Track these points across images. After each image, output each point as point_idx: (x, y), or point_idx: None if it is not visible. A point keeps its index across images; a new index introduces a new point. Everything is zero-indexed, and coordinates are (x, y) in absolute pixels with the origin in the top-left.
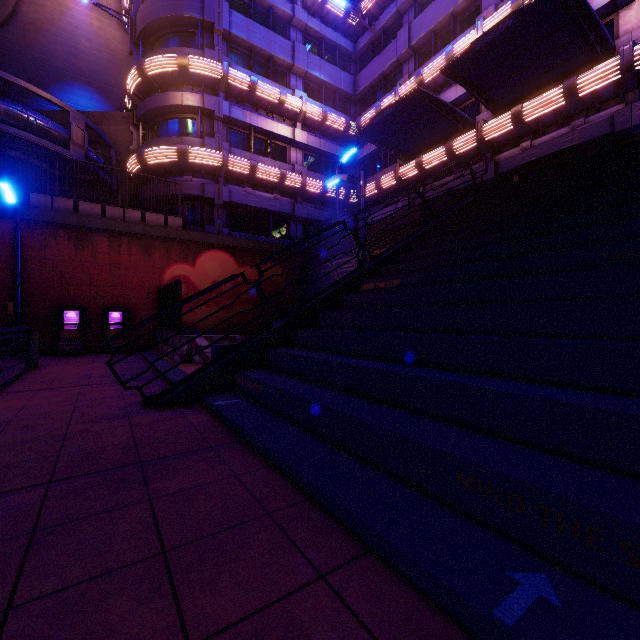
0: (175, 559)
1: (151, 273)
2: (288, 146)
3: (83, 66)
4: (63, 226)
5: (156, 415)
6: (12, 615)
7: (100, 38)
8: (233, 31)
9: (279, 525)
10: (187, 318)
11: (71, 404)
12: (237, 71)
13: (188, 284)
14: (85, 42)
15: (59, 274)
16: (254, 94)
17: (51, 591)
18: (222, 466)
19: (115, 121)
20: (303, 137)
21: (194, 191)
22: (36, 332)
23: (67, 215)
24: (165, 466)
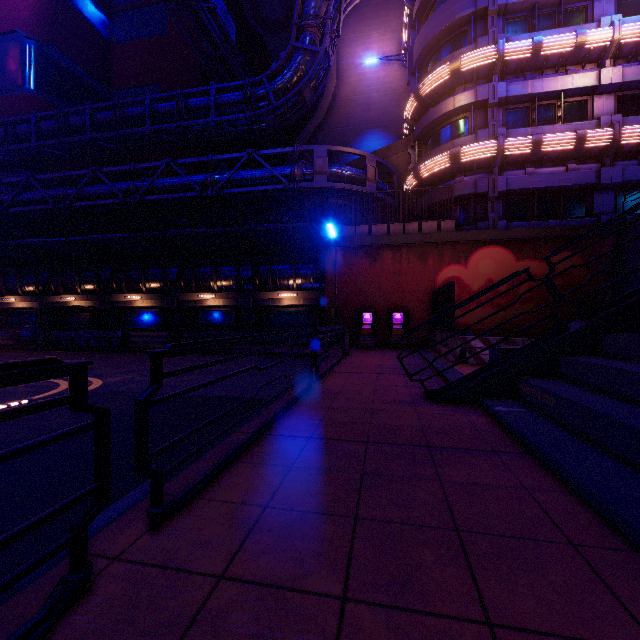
0: (468, 541)
1: (425, 277)
2: (589, 97)
3: (373, 115)
4: (362, 247)
5: (437, 408)
6: (359, 522)
7: (385, 85)
8: (510, 0)
9: (588, 563)
10: (459, 319)
11: (372, 387)
12: (515, 42)
13: (460, 285)
14: (374, 95)
15: (359, 285)
16: (537, 56)
17: (378, 519)
18: (508, 474)
19: (396, 150)
20: (615, 75)
21: (466, 190)
22: (347, 330)
23: (364, 238)
24: (450, 456)
